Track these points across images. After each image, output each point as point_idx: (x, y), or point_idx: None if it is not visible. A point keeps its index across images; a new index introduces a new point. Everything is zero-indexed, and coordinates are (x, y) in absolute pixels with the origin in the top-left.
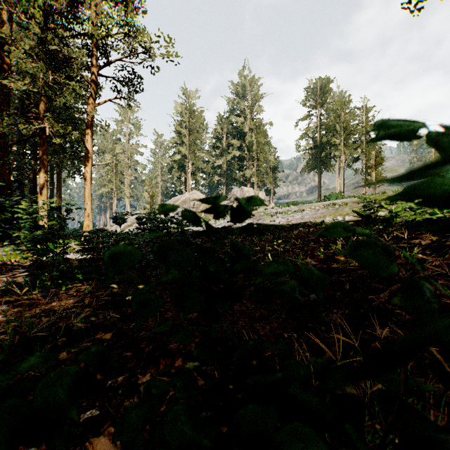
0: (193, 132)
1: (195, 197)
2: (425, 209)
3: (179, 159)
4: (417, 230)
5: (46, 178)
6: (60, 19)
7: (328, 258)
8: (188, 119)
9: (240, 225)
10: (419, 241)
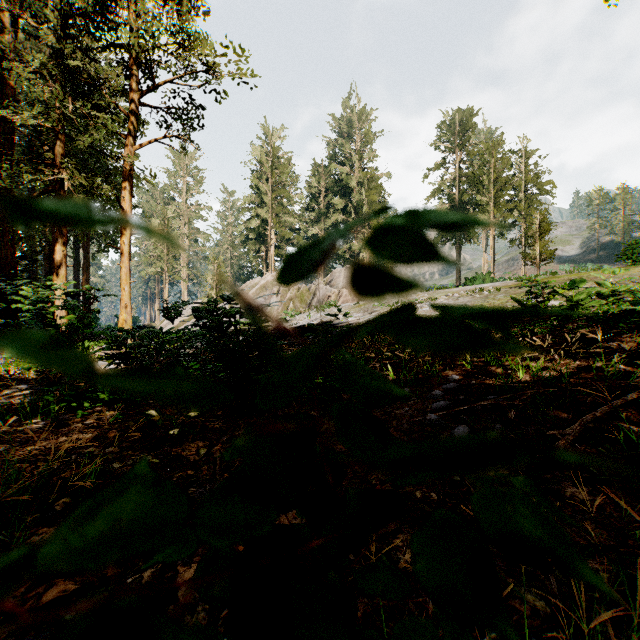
0: (277, 187)
1: None
2: (621, 297)
3: (258, 227)
4: (612, 327)
5: (65, 253)
6: (84, 22)
7: (477, 369)
8: (270, 169)
9: (345, 320)
10: (617, 344)
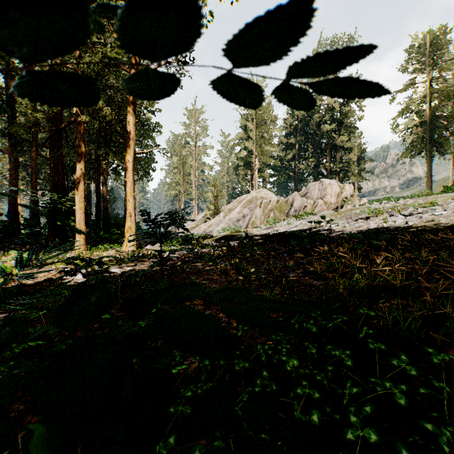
0: (260, 125)
1: (263, 196)
2: None
3: (245, 156)
4: None
5: (83, 171)
6: None
7: None
8: (254, 112)
9: (328, 227)
10: None
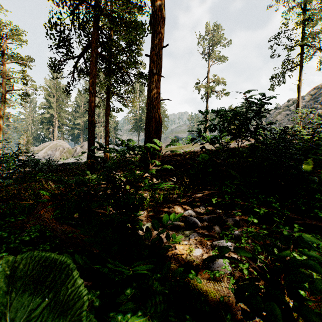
0: (59, 100)
1: (60, 144)
2: None
3: (48, 117)
4: None
5: None
6: None
7: None
8: (55, 91)
9: (82, 161)
10: None
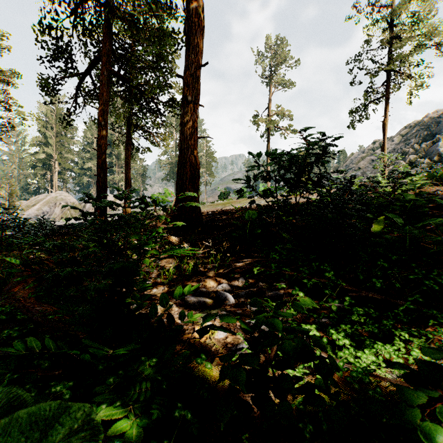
0: (60, 134)
1: (62, 197)
2: None
3: (44, 158)
4: None
5: None
6: None
7: None
8: (54, 122)
9: None
10: None
